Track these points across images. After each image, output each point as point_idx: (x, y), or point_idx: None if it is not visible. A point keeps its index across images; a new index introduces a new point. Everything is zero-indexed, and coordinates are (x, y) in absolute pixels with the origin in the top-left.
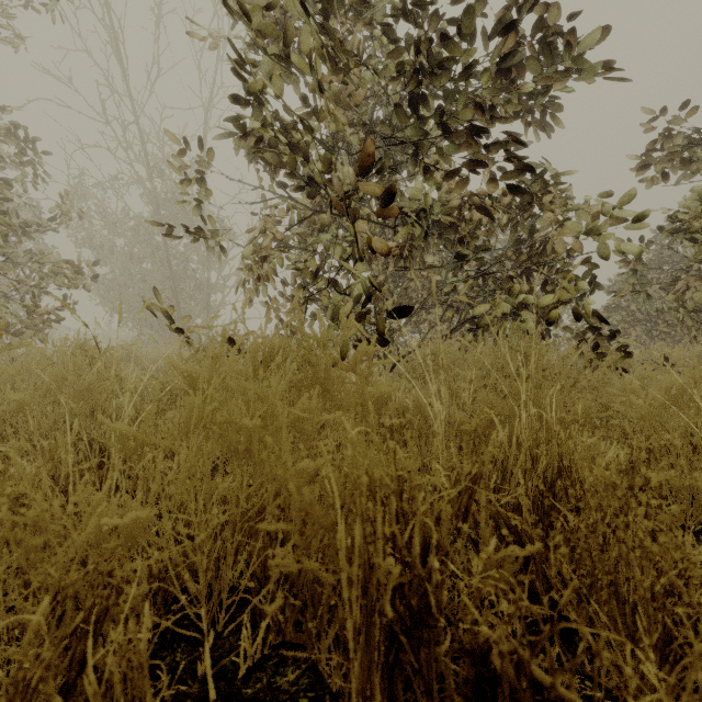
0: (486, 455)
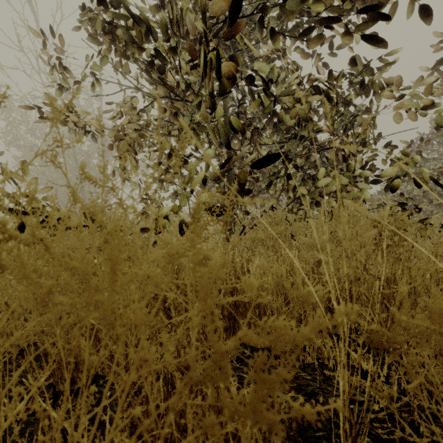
0: None
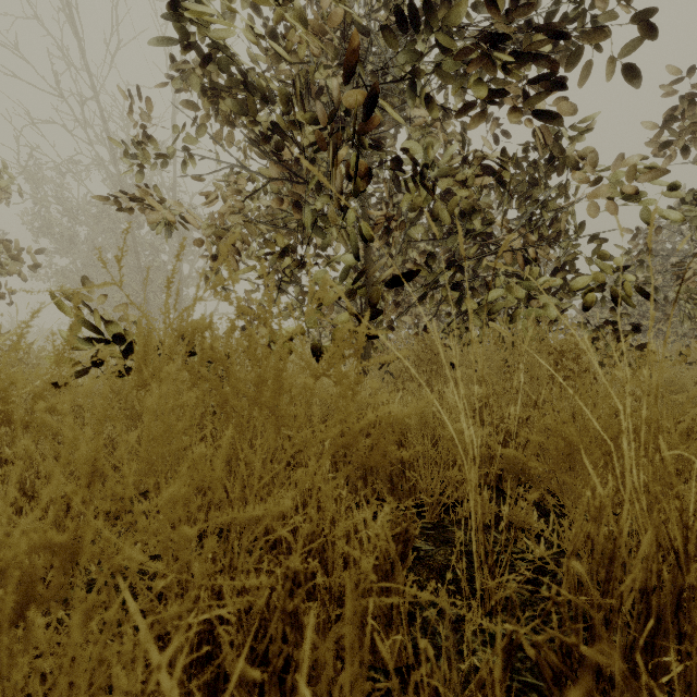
0: (576, 534)
